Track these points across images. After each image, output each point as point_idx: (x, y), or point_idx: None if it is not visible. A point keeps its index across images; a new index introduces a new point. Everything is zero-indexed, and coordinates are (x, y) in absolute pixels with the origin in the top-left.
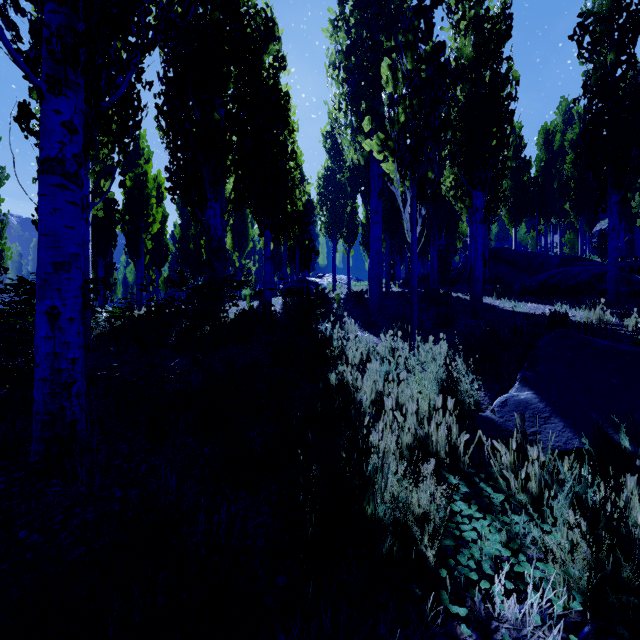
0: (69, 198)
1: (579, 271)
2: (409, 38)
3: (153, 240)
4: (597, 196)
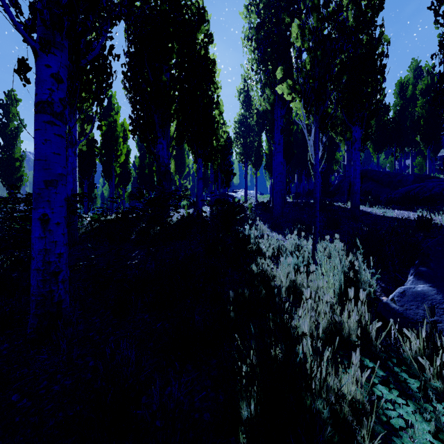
0: (56, 132)
1: (433, 186)
2: (315, 2)
3: (121, 167)
4: (441, 130)
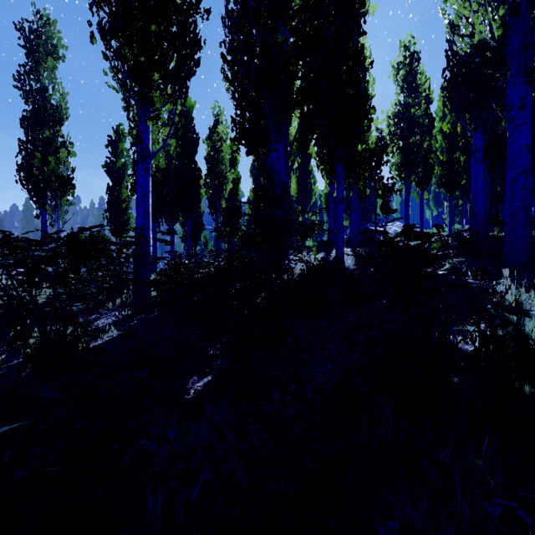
0: None
1: None
2: None
3: (228, 200)
4: None
